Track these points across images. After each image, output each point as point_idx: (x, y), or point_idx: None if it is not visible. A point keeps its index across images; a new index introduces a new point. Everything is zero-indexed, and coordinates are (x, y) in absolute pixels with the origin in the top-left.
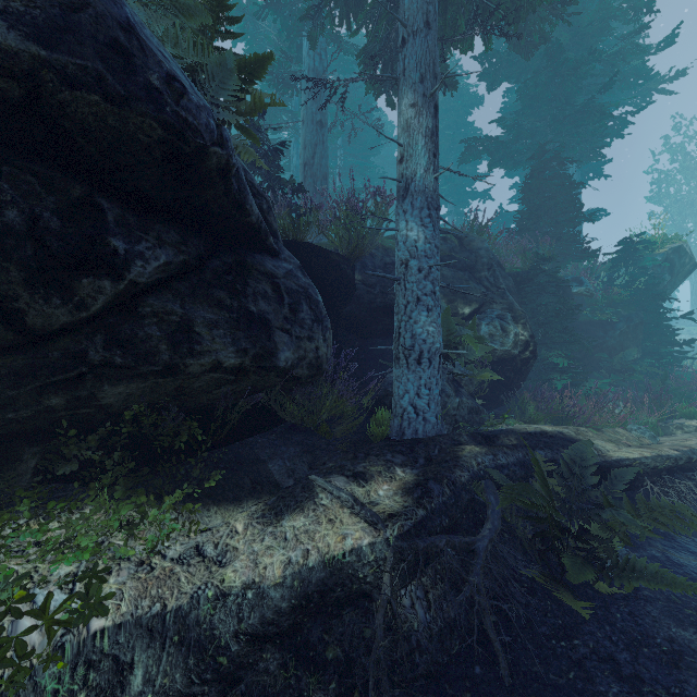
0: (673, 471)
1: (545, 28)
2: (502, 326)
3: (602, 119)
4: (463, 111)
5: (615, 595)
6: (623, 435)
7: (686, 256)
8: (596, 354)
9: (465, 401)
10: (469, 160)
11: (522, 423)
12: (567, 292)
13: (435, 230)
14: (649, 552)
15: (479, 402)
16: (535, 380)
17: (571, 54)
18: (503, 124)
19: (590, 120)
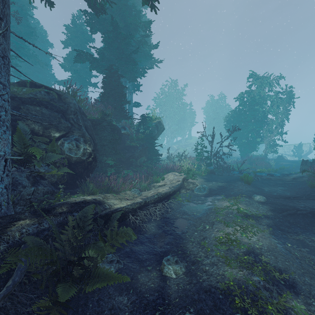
0: (141, 207)
1: (115, 16)
2: (77, 144)
3: (135, 64)
4: (84, 41)
5: (96, 289)
6: (128, 194)
7: (162, 125)
8: (131, 159)
9: (41, 188)
10: (80, 62)
11: (86, 195)
12: (119, 132)
13: (0, 71)
14: (125, 250)
15: (61, 186)
16: (100, 172)
17: (124, 33)
18: (96, 50)
19: (131, 63)
